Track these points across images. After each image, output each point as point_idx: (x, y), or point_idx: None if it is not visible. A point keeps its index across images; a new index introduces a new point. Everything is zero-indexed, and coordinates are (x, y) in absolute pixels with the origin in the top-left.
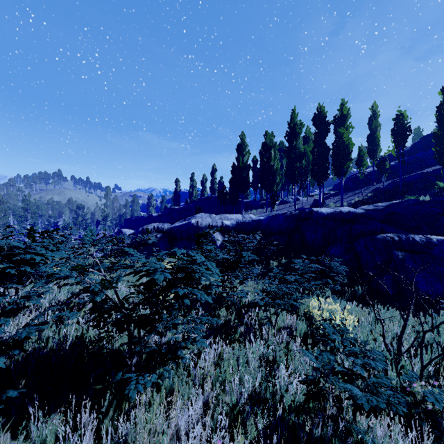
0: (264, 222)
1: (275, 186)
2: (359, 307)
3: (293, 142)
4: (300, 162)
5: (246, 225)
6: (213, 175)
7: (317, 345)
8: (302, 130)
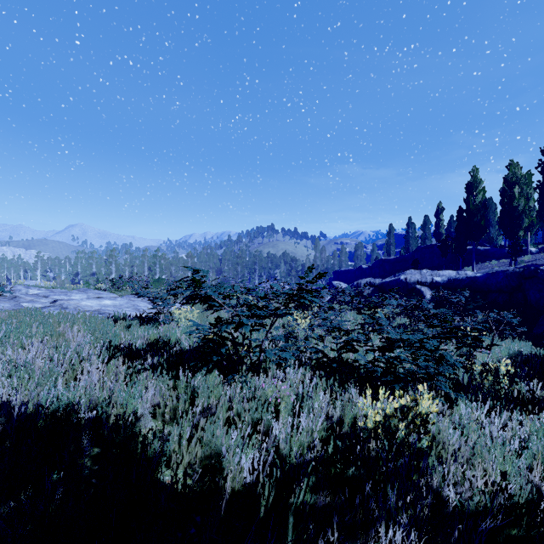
0: (480, 279)
1: (521, 231)
2: (507, 340)
3: None
4: None
5: (459, 281)
6: (438, 216)
7: None
8: None
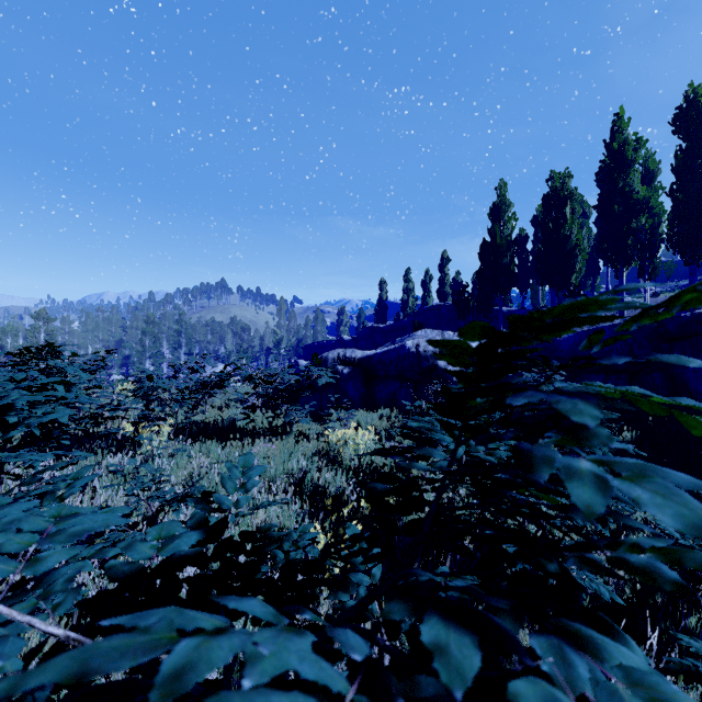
0: (564, 345)
1: (574, 275)
2: None
3: (618, 182)
4: (634, 222)
5: None
6: (443, 270)
7: None
8: (641, 154)
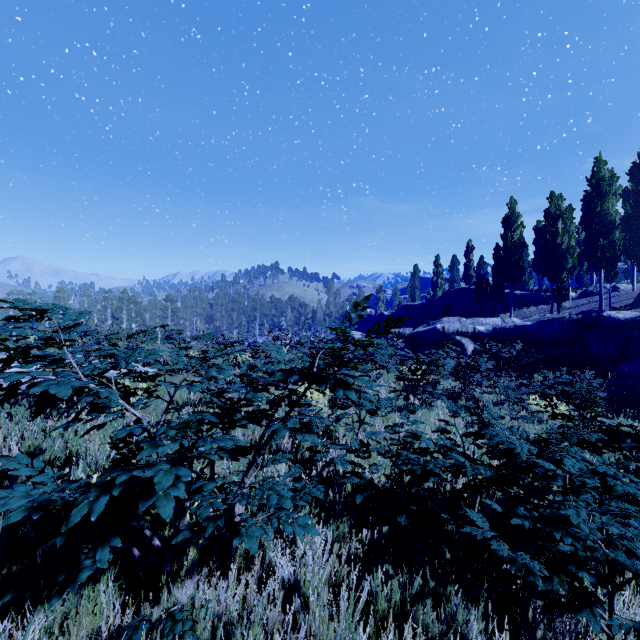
0: (531, 328)
1: (565, 273)
2: None
3: (597, 206)
4: (609, 236)
5: (506, 331)
6: (468, 256)
7: (533, 425)
8: (615, 186)
